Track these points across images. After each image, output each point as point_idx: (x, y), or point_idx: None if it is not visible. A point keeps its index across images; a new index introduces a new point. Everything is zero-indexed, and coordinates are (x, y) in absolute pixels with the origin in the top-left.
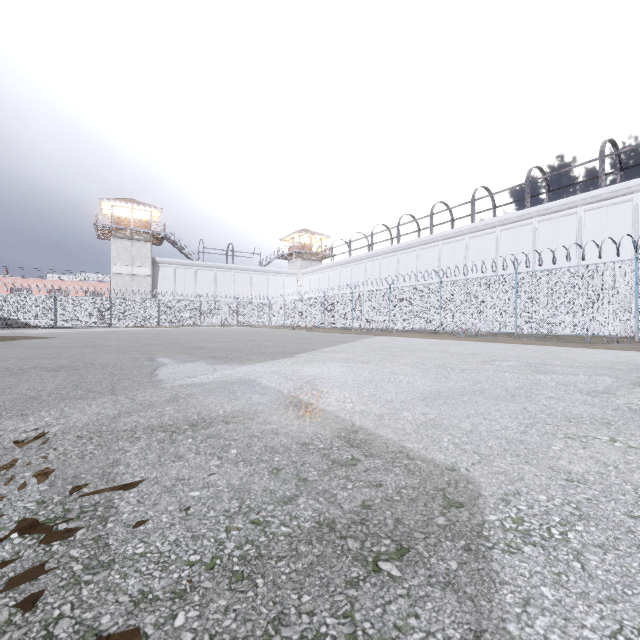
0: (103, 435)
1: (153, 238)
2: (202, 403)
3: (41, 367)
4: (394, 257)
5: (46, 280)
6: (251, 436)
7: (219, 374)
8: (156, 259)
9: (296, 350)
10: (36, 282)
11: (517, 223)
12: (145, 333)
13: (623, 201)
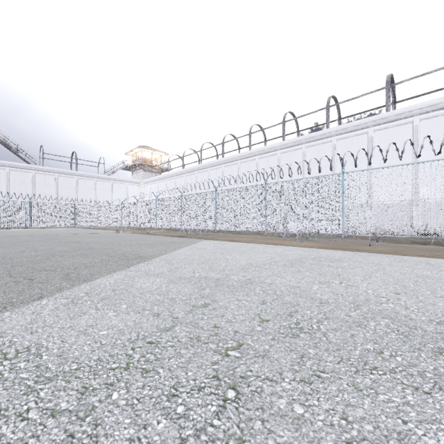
0: None
1: None
2: None
3: None
4: (219, 169)
5: None
6: None
7: None
8: None
9: None
10: None
11: (320, 141)
12: None
13: (405, 123)
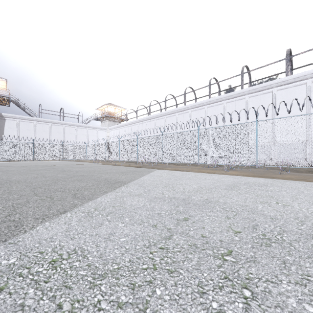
0: None
1: (1, 100)
2: None
3: None
4: (163, 119)
5: None
6: None
7: None
8: (2, 114)
9: None
10: None
11: (236, 98)
12: None
13: (300, 84)
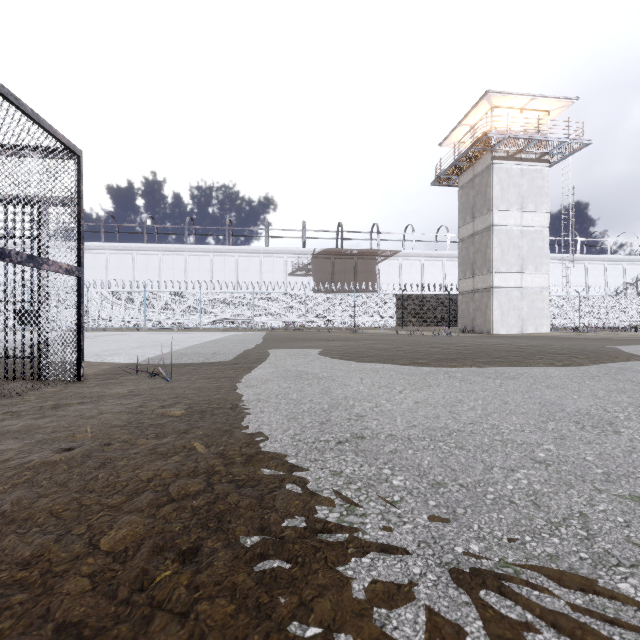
0: None
1: None
2: None
3: None
4: None
5: None
6: None
7: None
8: None
9: None
10: None
11: (96, 251)
12: None
13: (155, 254)
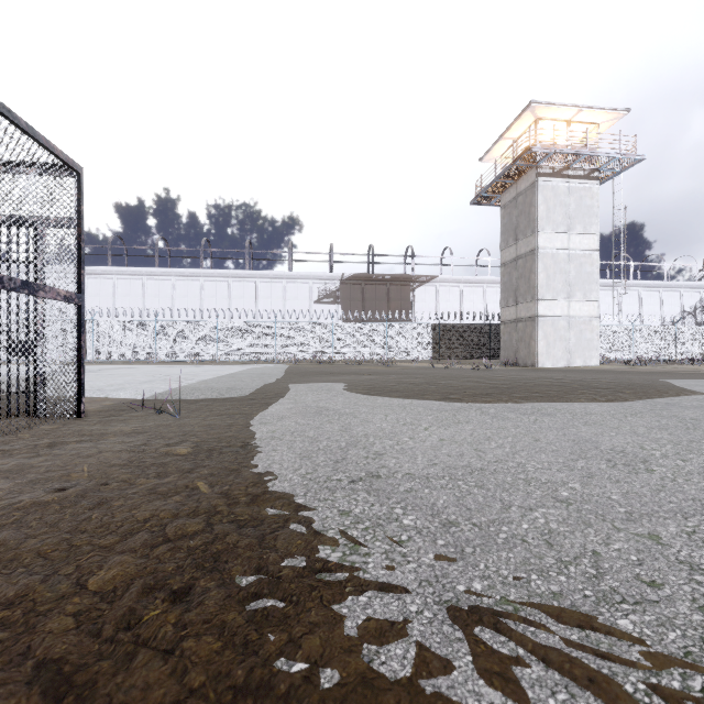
0: None
1: None
2: None
3: None
4: None
5: None
6: None
7: None
8: None
9: None
10: None
11: (102, 275)
12: None
13: (168, 279)
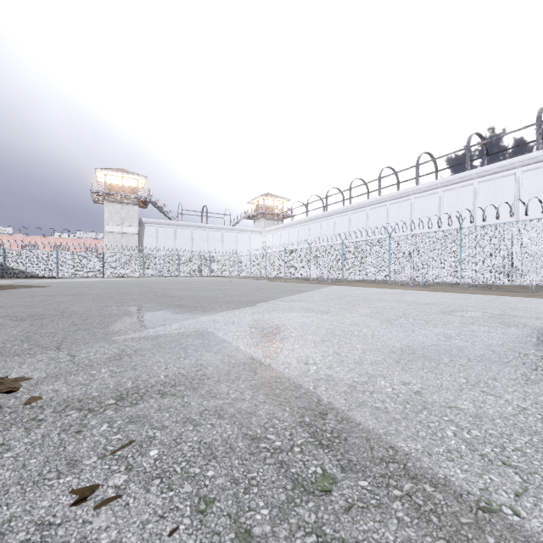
0: (0, 415)
1: (140, 202)
2: (146, 363)
3: (12, 316)
4: (346, 216)
5: (51, 238)
6: (186, 420)
7: (178, 325)
8: (142, 220)
9: (258, 299)
10: (42, 239)
11: (458, 184)
12: (129, 282)
13: None
